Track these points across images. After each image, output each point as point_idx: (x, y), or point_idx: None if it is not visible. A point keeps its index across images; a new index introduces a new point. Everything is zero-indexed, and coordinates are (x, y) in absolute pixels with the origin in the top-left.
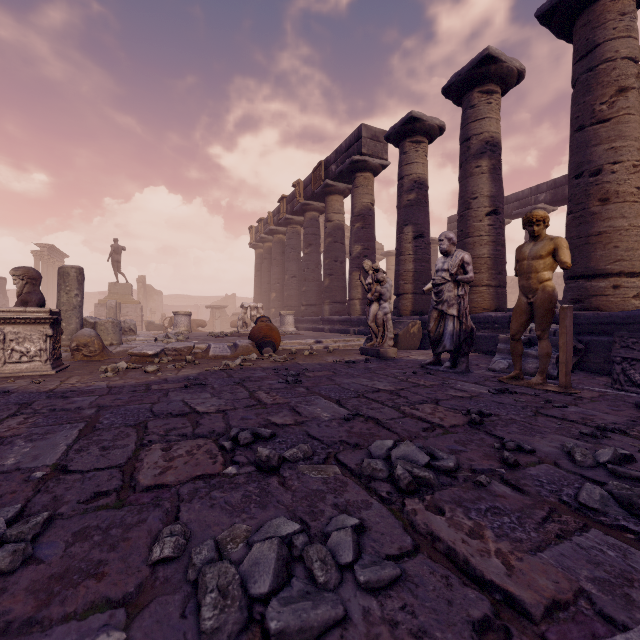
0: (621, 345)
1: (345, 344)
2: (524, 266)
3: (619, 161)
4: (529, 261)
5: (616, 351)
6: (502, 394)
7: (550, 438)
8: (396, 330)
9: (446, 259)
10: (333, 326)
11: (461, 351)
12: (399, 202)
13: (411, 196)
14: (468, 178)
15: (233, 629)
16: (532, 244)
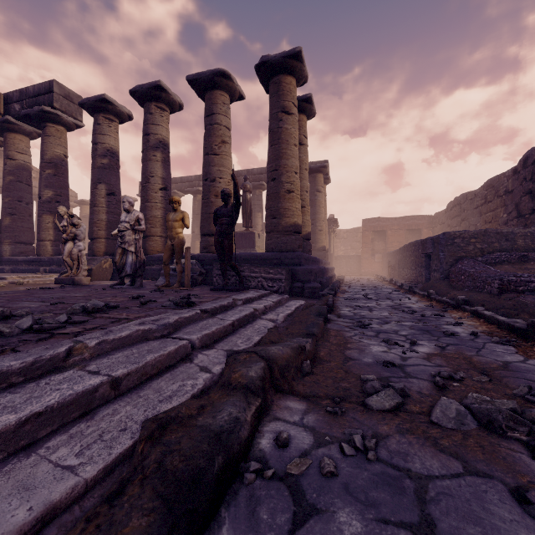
0: (216, 268)
1: (36, 280)
2: (170, 224)
3: (222, 178)
4: (172, 222)
5: (214, 271)
6: (156, 292)
7: (166, 299)
8: (90, 266)
9: (128, 215)
10: (17, 266)
11: (137, 274)
12: (93, 162)
13: (105, 161)
14: (148, 161)
15: (19, 332)
16: (174, 213)
